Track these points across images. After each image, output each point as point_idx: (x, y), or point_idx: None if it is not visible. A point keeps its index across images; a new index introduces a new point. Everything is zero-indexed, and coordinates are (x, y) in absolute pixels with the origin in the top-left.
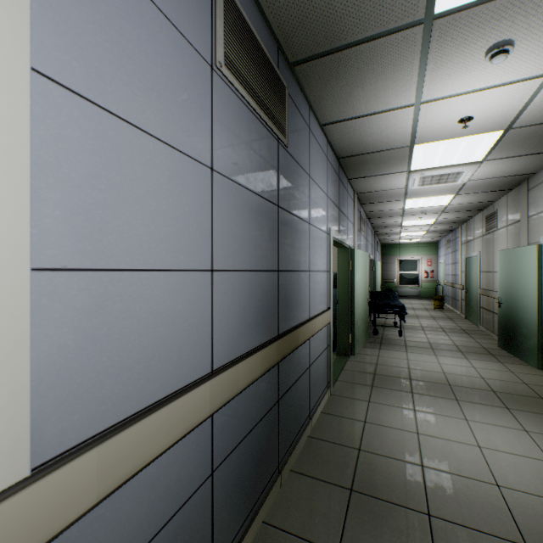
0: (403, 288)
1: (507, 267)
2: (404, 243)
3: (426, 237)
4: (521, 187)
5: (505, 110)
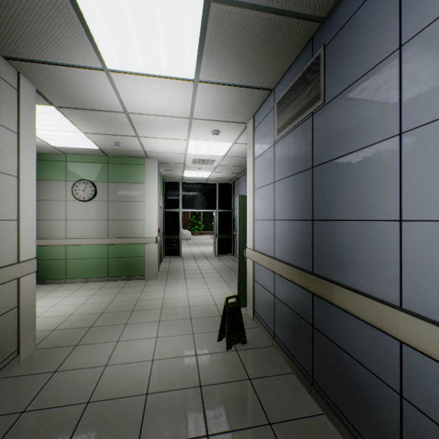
0: None
1: None
2: None
3: None
4: None
5: None
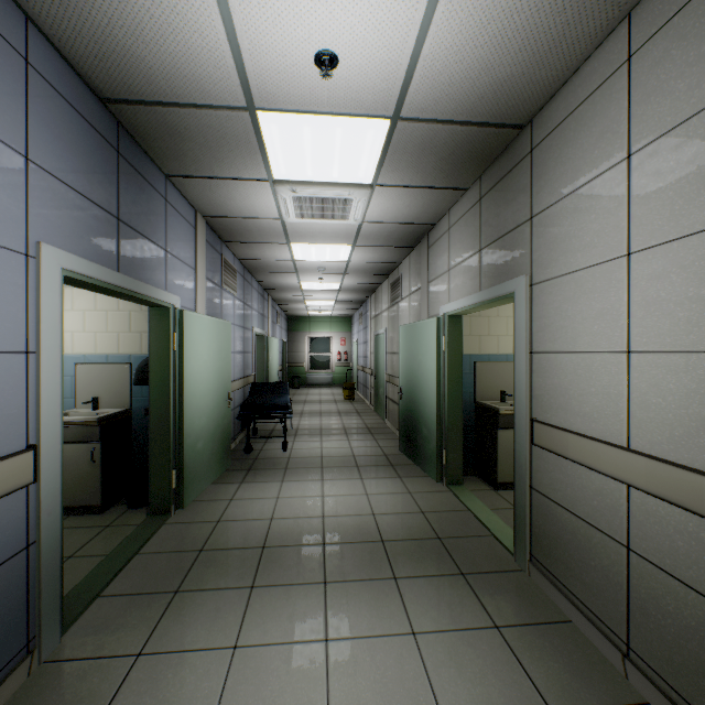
0: (314, 374)
1: (409, 347)
2: (315, 315)
3: (338, 310)
4: (422, 243)
5: (386, 60)
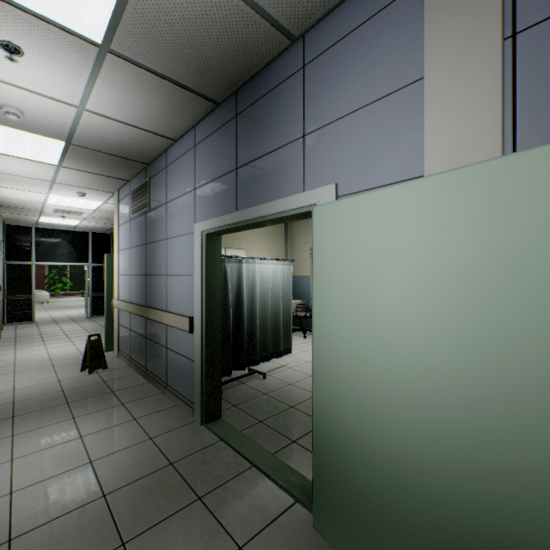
0: None
1: None
2: None
3: None
4: None
5: None
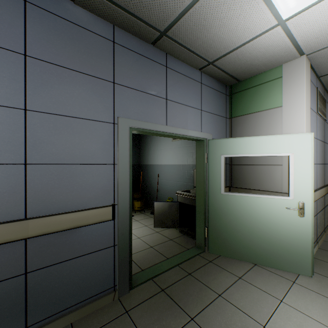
0: None
1: None
2: None
3: None
4: None
5: None
